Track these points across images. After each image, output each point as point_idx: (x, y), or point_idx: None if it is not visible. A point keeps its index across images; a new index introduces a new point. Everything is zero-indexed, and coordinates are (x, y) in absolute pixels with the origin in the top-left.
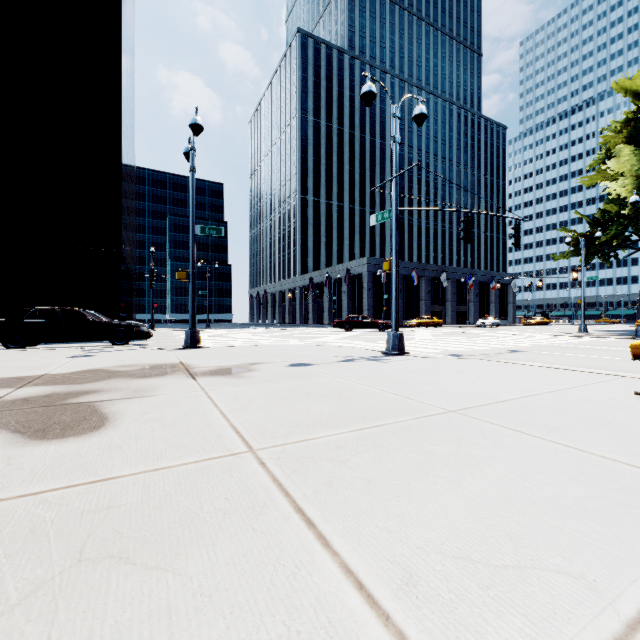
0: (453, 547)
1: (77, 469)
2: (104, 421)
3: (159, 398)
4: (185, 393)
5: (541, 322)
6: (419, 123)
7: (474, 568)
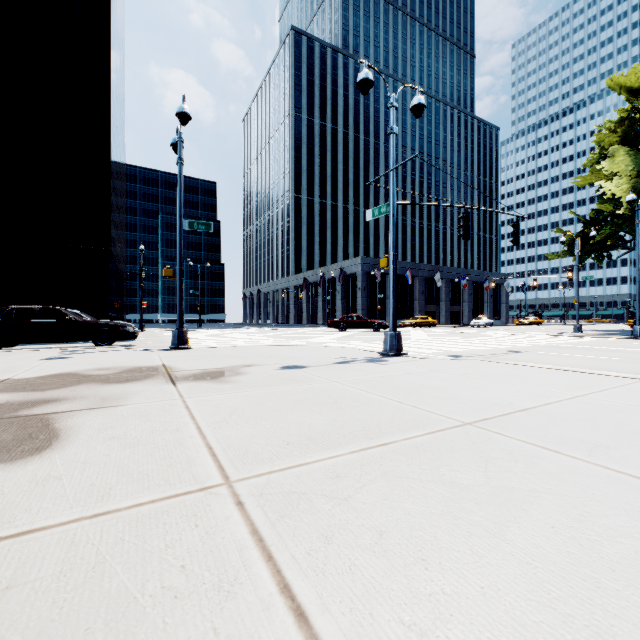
0: None
1: None
2: (52, 440)
3: (128, 408)
4: (160, 402)
5: (534, 322)
6: (417, 114)
7: None
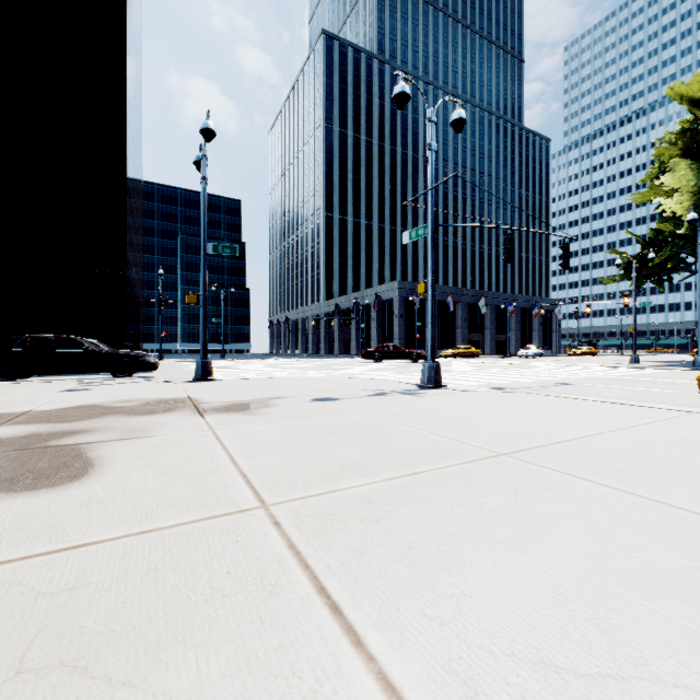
0: (528, 646)
1: (42, 532)
2: (88, 468)
3: (158, 439)
4: (189, 433)
5: (588, 352)
6: (458, 129)
7: (561, 680)
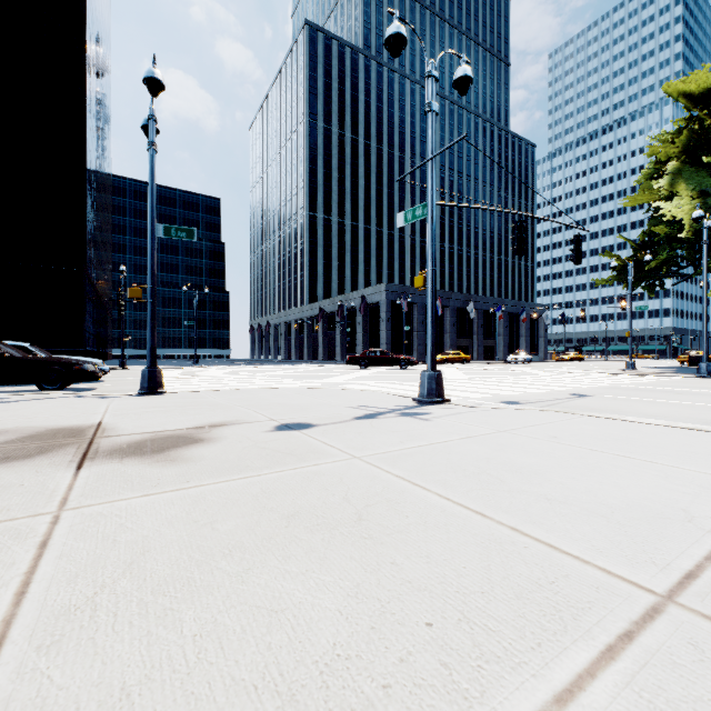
0: None
1: None
2: None
3: None
4: (1, 524)
5: (575, 358)
6: (462, 90)
7: None
